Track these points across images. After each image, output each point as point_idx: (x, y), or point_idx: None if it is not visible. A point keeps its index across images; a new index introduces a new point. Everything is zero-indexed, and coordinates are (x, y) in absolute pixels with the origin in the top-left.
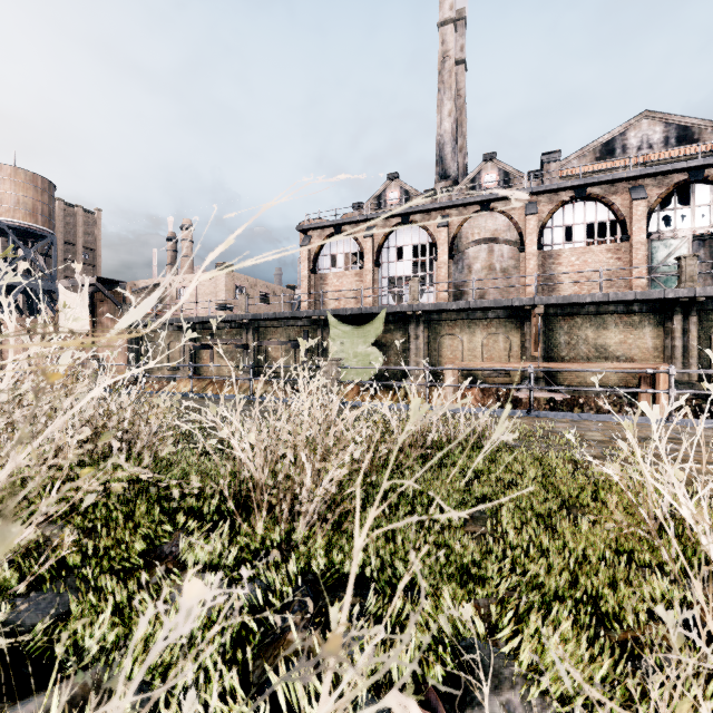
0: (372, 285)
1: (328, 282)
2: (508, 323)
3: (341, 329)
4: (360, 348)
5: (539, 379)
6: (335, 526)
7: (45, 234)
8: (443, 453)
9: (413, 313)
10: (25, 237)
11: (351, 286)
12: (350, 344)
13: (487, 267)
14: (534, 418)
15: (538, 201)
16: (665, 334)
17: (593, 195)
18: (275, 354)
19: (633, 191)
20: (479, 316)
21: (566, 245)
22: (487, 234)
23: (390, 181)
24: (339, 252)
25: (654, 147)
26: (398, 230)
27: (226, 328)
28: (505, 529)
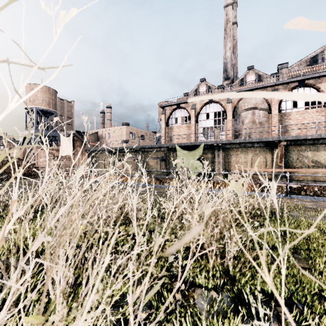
0: (194, 131)
1: (173, 130)
2: (265, 149)
3: (182, 152)
4: (191, 161)
5: (282, 176)
6: (230, 259)
7: (53, 112)
8: (260, 220)
9: (217, 145)
10: (45, 114)
11: (184, 132)
12: (186, 159)
13: (251, 122)
14: (291, 199)
15: (278, 88)
16: None
17: (308, 84)
18: (151, 164)
19: None
20: (250, 146)
21: (293, 109)
22: (251, 105)
23: (201, 82)
24: (178, 116)
25: None
26: (207, 105)
27: (129, 152)
28: (316, 266)
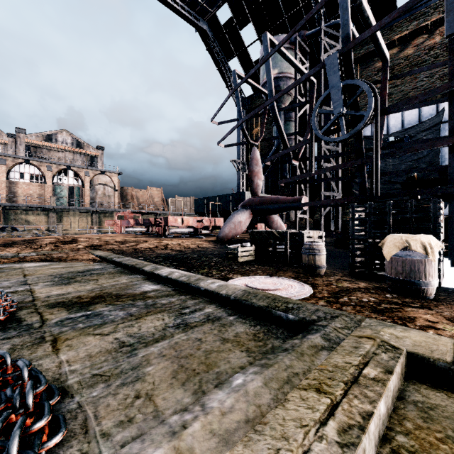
0: None
1: None
2: None
3: None
4: None
5: None
6: None
7: None
8: None
9: None
10: None
11: None
12: None
13: None
14: None
15: (7, 159)
16: (48, 218)
17: (33, 164)
18: None
19: (48, 167)
20: None
21: (21, 180)
22: None
23: None
24: None
25: (68, 144)
26: None
27: None
28: None
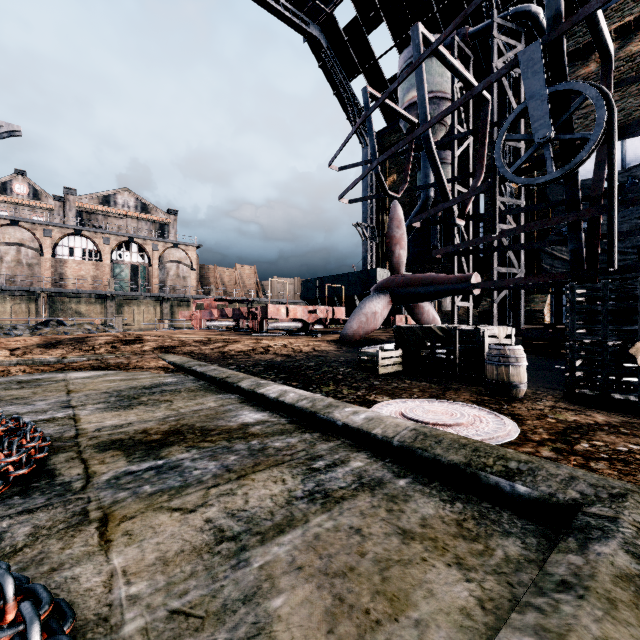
0: None
1: None
2: (29, 299)
3: None
4: None
5: None
6: None
7: None
8: None
9: None
10: None
11: None
12: None
13: (16, 261)
14: None
15: (53, 229)
16: (105, 307)
17: (85, 235)
18: None
19: (105, 239)
20: (9, 294)
21: (71, 257)
22: (16, 240)
23: None
24: None
25: (131, 208)
26: None
27: None
28: None
